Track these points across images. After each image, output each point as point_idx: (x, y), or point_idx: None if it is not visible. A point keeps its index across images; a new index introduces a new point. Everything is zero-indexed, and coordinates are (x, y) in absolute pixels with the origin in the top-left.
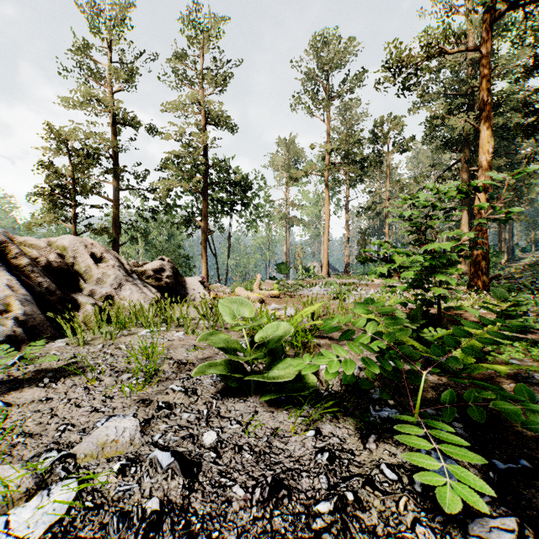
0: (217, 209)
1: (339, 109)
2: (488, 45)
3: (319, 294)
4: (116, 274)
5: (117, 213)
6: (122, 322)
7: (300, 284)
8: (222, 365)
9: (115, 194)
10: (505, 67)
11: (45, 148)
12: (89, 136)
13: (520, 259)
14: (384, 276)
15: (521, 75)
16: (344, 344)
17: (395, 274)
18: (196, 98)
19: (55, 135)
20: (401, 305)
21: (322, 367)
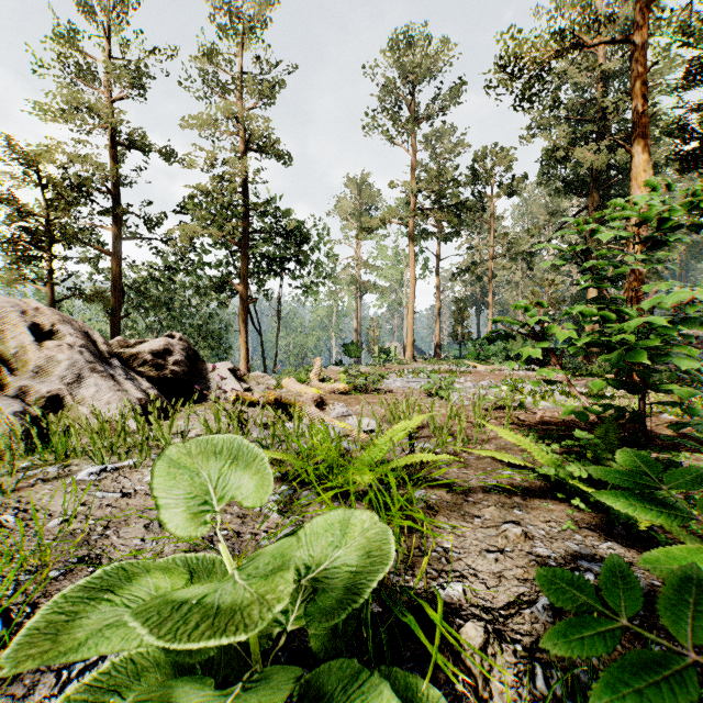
0: (262, 268)
1: (428, 138)
2: (645, 32)
3: (407, 387)
4: (73, 360)
5: (118, 271)
6: (63, 448)
7: (379, 373)
8: (164, 662)
9: (115, 245)
10: None
11: (6, 174)
12: (74, 159)
13: None
14: (535, 363)
15: (681, 84)
16: (478, 502)
17: (554, 359)
18: (231, 111)
19: (20, 155)
20: (577, 418)
21: (456, 592)
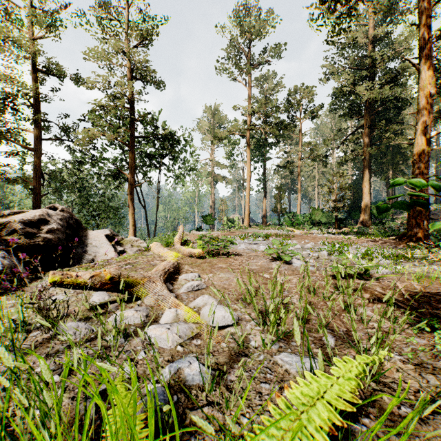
0: (145, 162)
1: (258, 80)
2: None
3: (250, 250)
4: None
5: (38, 163)
6: None
7: (229, 239)
8: None
9: (36, 144)
10: (397, 49)
11: None
12: None
13: (402, 212)
14: None
15: None
16: None
17: None
18: (121, 49)
19: None
20: None
21: None
